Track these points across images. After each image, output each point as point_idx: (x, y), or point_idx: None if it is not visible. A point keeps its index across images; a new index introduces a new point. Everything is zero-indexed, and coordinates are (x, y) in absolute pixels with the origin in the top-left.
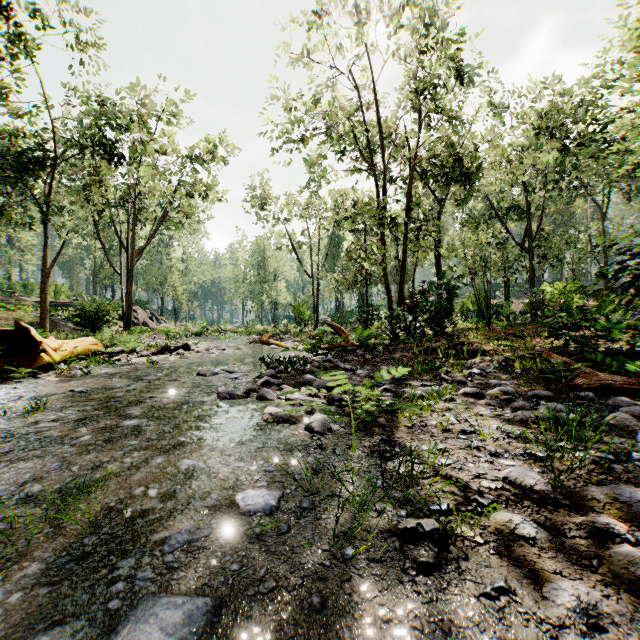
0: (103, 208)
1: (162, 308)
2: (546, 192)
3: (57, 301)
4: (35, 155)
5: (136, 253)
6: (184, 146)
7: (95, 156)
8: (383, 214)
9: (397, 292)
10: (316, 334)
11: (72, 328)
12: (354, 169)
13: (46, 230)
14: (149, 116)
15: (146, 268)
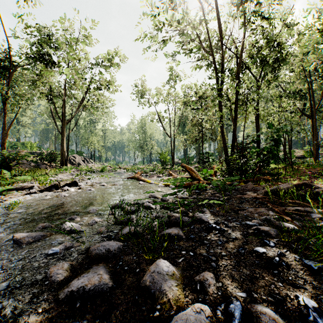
0: (51, 98)
1: (91, 155)
2: (322, 79)
3: (38, 152)
4: (8, 65)
5: (66, 122)
6: (93, 58)
7: (36, 61)
8: (222, 85)
9: (219, 146)
10: (174, 183)
11: (33, 166)
12: (197, 67)
13: (5, 106)
14: (72, 40)
15: (83, 134)
